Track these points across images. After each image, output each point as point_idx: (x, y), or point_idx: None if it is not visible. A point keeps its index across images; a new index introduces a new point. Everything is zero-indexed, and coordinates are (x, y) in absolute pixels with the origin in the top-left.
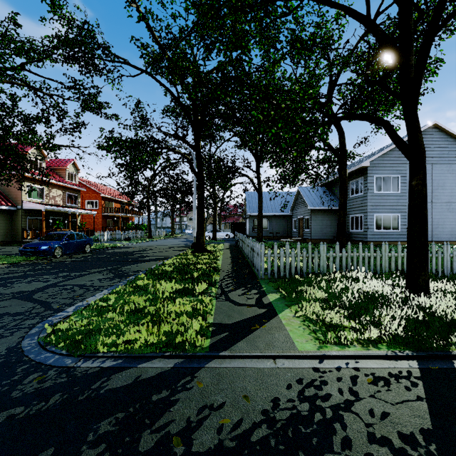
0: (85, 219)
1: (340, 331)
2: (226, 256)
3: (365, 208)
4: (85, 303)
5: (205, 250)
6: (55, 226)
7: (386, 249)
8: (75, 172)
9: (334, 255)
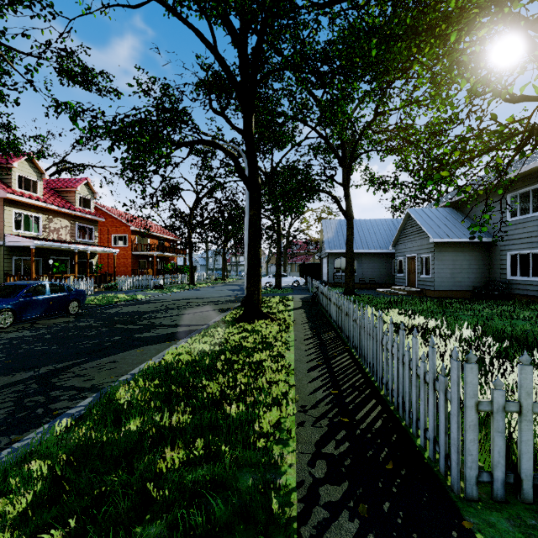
0: (111, 259)
1: None
2: (302, 331)
3: None
4: None
5: (262, 315)
6: (55, 270)
7: None
8: (90, 195)
9: None
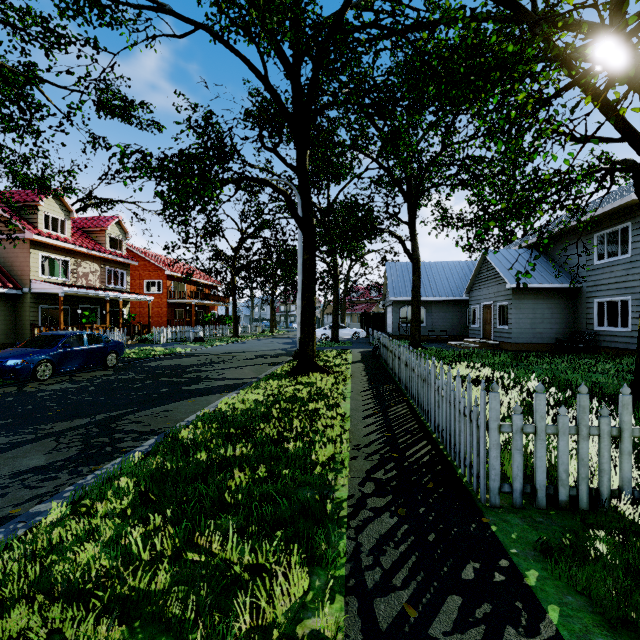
0: (143, 308)
1: None
2: (360, 384)
3: (635, 284)
4: None
5: (316, 368)
6: (85, 320)
7: None
8: (122, 236)
9: None
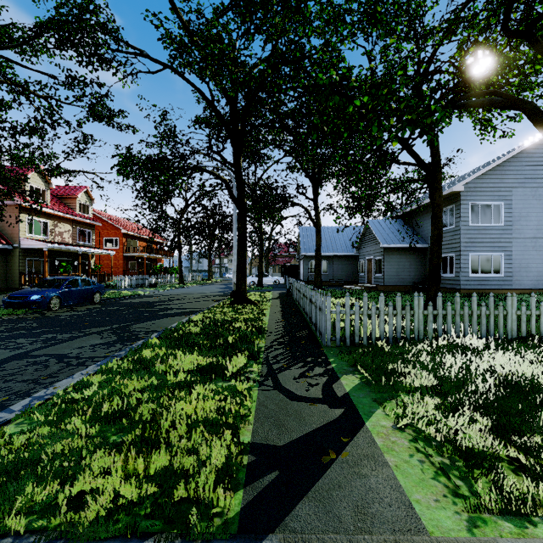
0: (102, 260)
1: (501, 479)
2: (275, 309)
3: (456, 245)
4: (50, 391)
5: (247, 301)
6: (62, 270)
7: (513, 304)
8: (89, 202)
9: (435, 312)
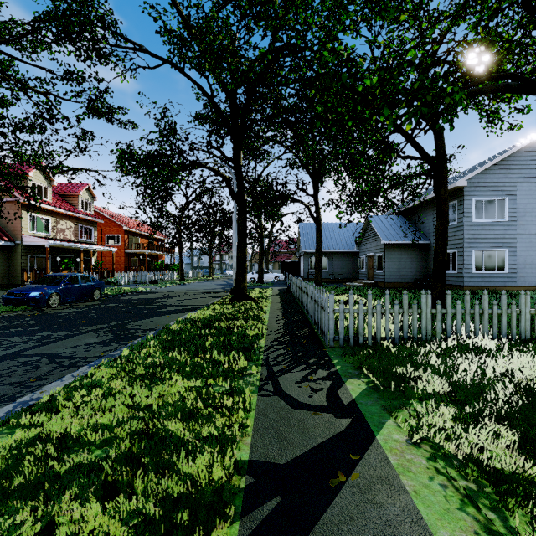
0: (104, 257)
1: None
2: (276, 306)
3: (459, 242)
4: (37, 396)
5: (247, 297)
6: (64, 266)
7: (527, 302)
8: (91, 199)
9: (443, 311)
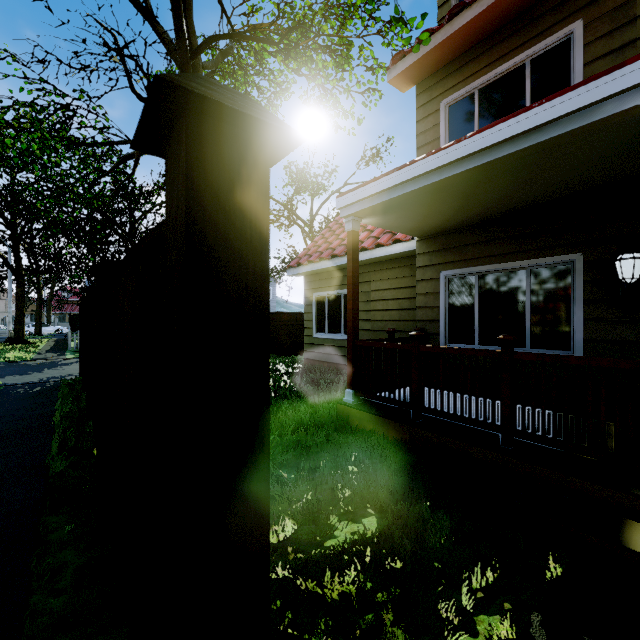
0: None
1: None
2: (49, 344)
3: None
4: None
5: (26, 342)
6: None
7: None
8: None
9: None
